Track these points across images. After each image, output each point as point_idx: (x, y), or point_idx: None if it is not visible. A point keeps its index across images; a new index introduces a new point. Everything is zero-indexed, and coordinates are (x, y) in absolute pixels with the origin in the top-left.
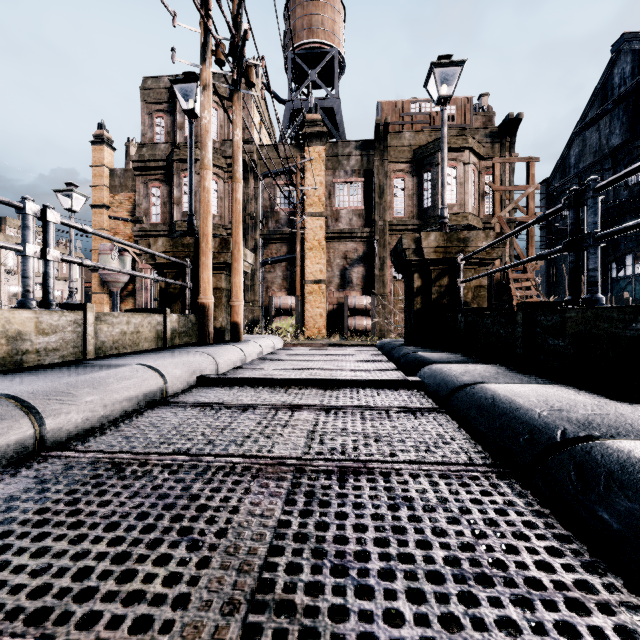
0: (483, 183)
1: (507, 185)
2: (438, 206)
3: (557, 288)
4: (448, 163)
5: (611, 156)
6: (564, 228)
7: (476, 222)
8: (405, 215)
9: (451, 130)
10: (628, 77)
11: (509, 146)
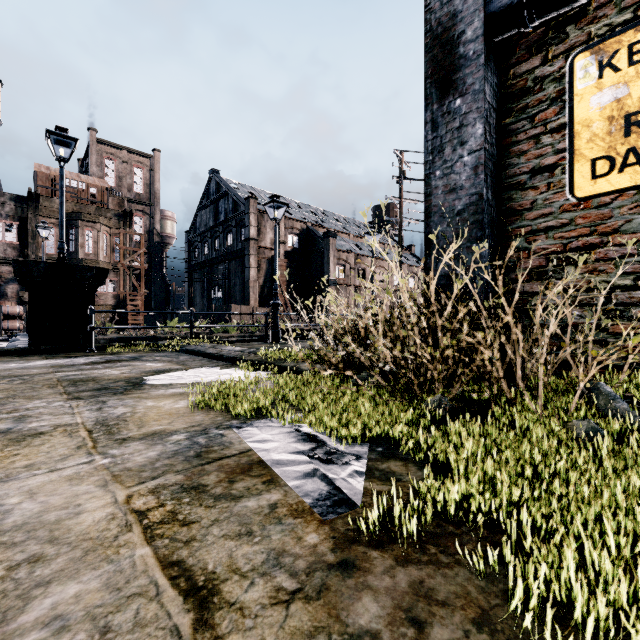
0: (114, 242)
1: (128, 246)
2: (79, 253)
3: (194, 301)
4: (87, 228)
5: (210, 231)
6: (195, 265)
7: (107, 265)
8: (56, 253)
9: (92, 206)
10: (215, 192)
11: (130, 224)
